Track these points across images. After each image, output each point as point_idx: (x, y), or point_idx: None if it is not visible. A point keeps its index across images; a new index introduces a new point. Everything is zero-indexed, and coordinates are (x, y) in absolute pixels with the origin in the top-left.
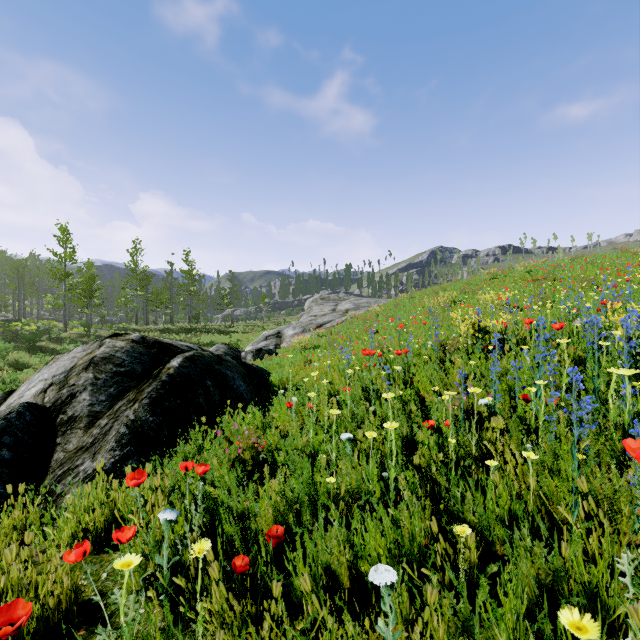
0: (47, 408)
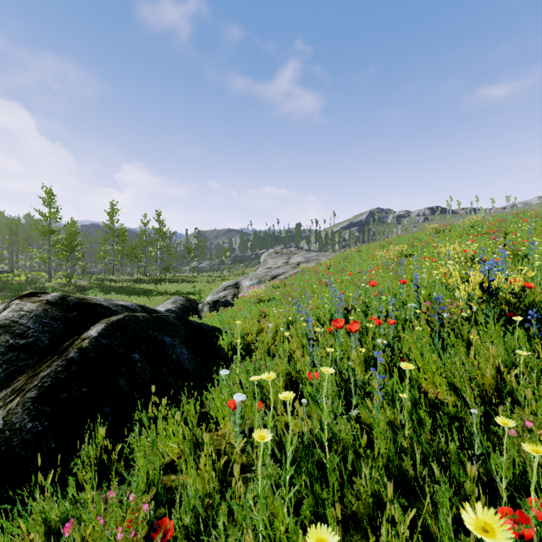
0: None
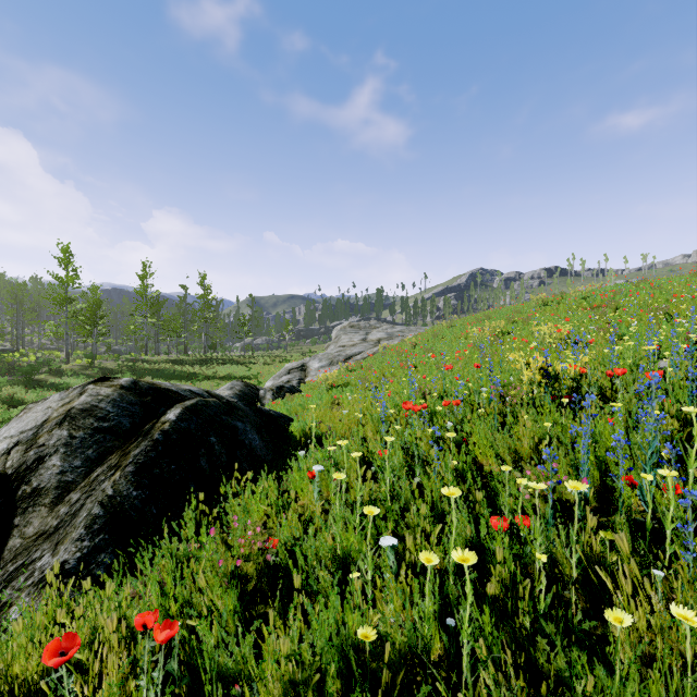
0: (8, 475)
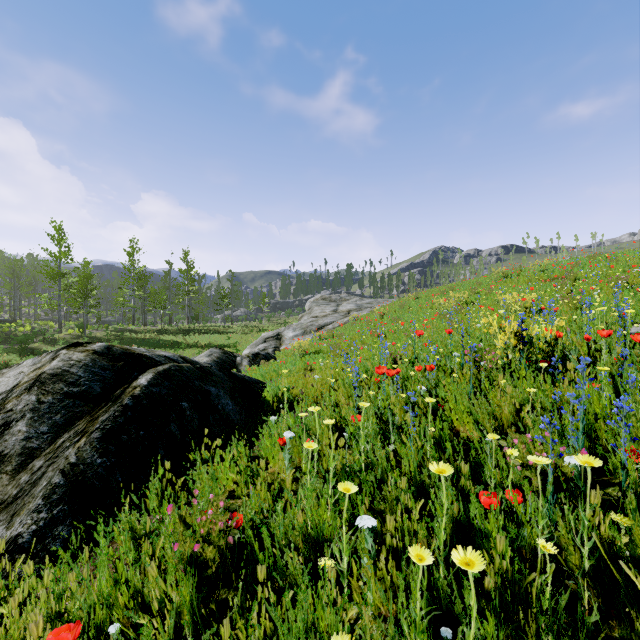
0: None
